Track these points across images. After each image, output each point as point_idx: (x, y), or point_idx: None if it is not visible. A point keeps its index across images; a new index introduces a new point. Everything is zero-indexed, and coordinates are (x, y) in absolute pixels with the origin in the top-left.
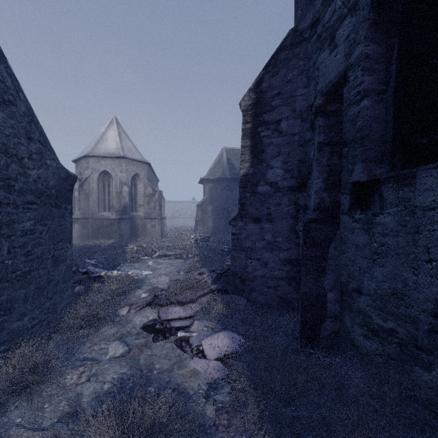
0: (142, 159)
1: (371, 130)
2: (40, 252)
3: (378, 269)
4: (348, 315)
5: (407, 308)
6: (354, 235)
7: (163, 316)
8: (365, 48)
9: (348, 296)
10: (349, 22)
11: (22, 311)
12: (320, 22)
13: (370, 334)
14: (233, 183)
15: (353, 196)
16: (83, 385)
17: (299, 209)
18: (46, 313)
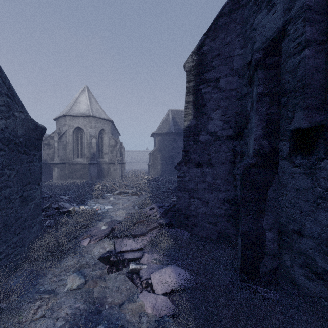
0: (106, 117)
1: (312, 78)
2: (7, 194)
3: (323, 213)
4: (288, 255)
5: None
6: (294, 179)
7: (118, 248)
8: (307, 0)
9: (287, 236)
10: None
11: None
12: None
13: (313, 276)
14: (176, 136)
15: (293, 142)
16: (37, 322)
17: (236, 155)
18: (13, 247)
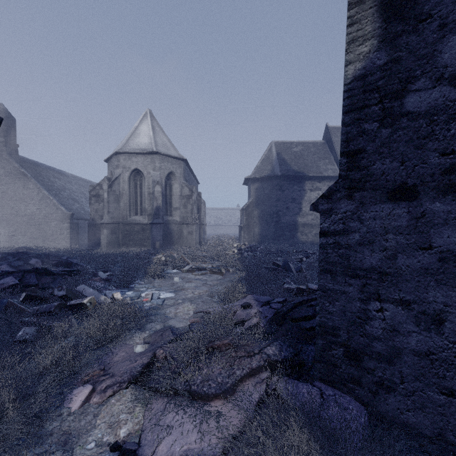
0: (177, 155)
1: None
2: None
3: None
4: None
5: None
6: None
7: (149, 437)
8: None
9: None
10: None
11: None
12: None
13: None
14: (284, 182)
15: None
16: None
17: None
18: None
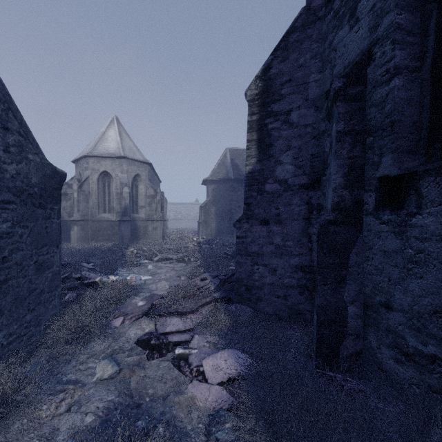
0: (143, 159)
1: (403, 114)
2: (19, 258)
3: (415, 280)
4: (374, 334)
5: None
6: (381, 239)
7: (161, 328)
8: (396, 17)
9: (373, 311)
10: None
11: None
12: None
13: (403, 358)
14: (236, 184)
15: (380, 193)
16: (61, 417)
17: (312, 209)
18: (26, 326)
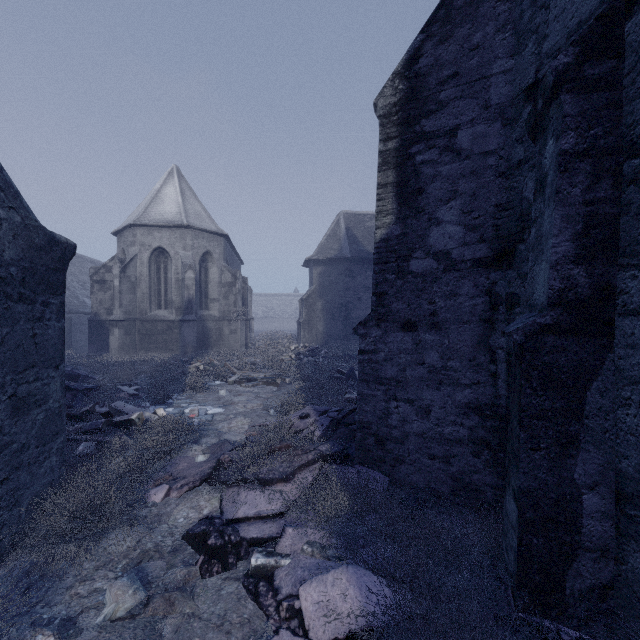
0: (216, 229)
1: None
2: None
3: None
4: None
5: None
6: None
7: (229, 509)
8: None
9: None
10: None
11: None
12: None
13: None
14: (355, 266)
15: None
16: None
17: (497, 303)
18: None
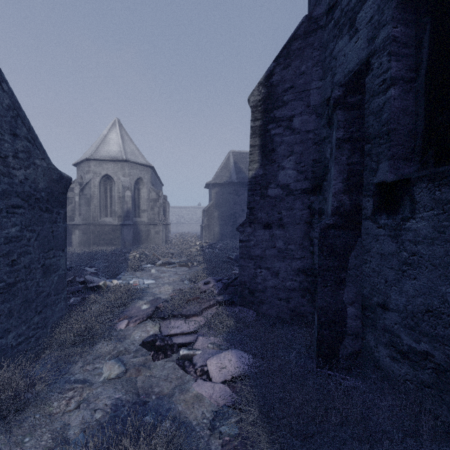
0: (145, 162)
1: (399, 123)
2: (27, 262)
3: (409, 282)
4: (372, 333)
5: (446, 328)
6: (378, 242)
7: (165, 331)
8: (392, 30)
9: (371, 312)
10: (372, 3)
11: (5, 328)
12: (338, 6)
13: (399, 356)
14: (240, 188)
15: (377, 198)
16: (71, 414)
17: (314, 213)
18: (34, 328)
